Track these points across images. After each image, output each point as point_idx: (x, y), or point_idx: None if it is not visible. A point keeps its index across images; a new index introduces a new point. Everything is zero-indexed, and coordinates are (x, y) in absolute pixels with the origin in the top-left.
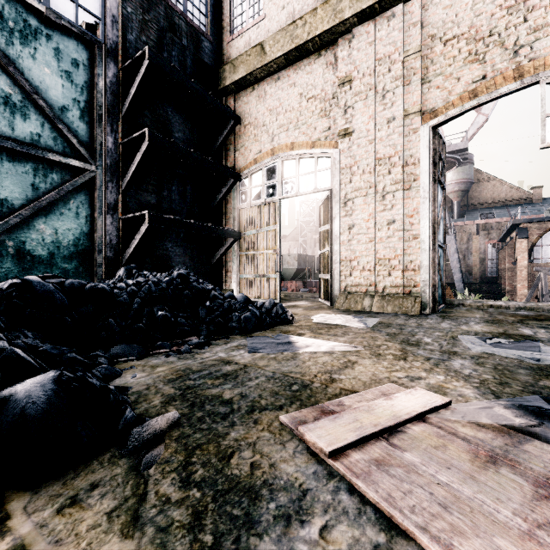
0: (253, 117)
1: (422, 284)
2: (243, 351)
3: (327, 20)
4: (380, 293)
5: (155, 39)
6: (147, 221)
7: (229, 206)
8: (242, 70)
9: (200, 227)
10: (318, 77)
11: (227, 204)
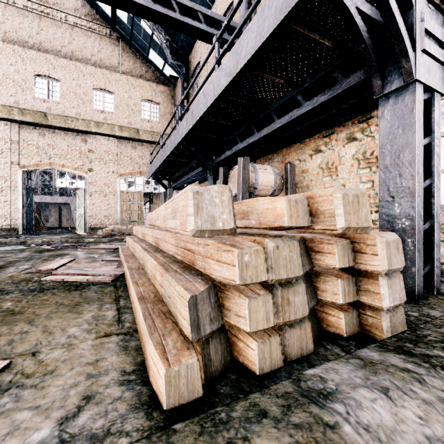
0: None
1: (19, 224)
2: None
3: None
4: (0, 228)
5: None
6: None
7: None
8: None
9: None
10: None
11: None
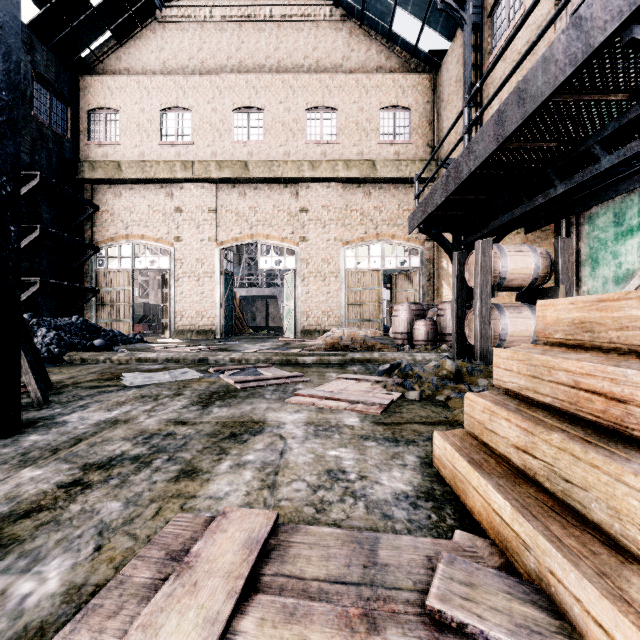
0: (110, 207)
1: (217, 324)
2: (131, 346)
3: (167, 172)
4: (197, 329)
5: (29, 147)
6: (39, 285)
7: (87, 268)
8: (101, 172)
9: (72, 287)
10: (161, 200)
11: (84, 265)
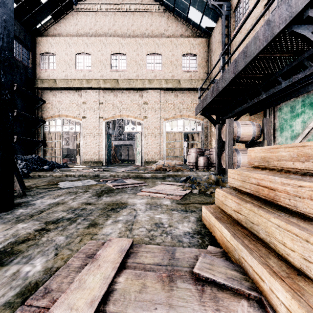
0: (50, 101)
1: (103, 158)
2: (61, 169)
3: (79, 84)
4: (93, 161)
5: None
6: (16, 139)
7: (39, 131)
8: (46, 84)
9: (32, 140)
10: (76, 98)
11: (38, 130)
